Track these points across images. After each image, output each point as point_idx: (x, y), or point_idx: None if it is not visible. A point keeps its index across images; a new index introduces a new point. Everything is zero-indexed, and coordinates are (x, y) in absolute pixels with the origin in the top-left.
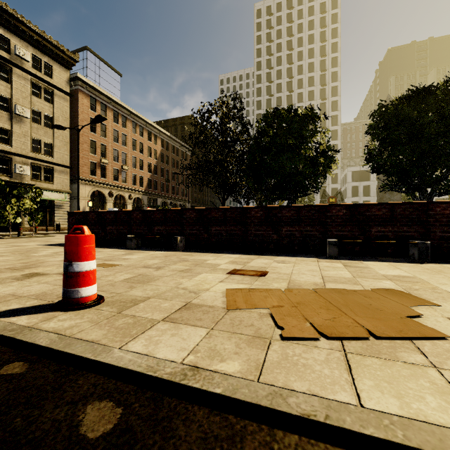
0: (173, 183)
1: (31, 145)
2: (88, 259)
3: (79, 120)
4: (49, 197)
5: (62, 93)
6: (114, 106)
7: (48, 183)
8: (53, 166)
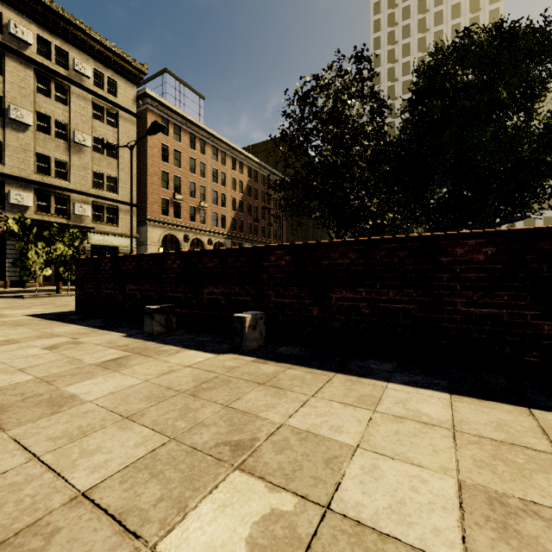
0: (263, 223)
1: (93, 180)
2: None
3: (148, 147)
4: (113, 243)
5: (129, 115)
6: (191, 128)
7: (112, 226)
8: (118, 205)
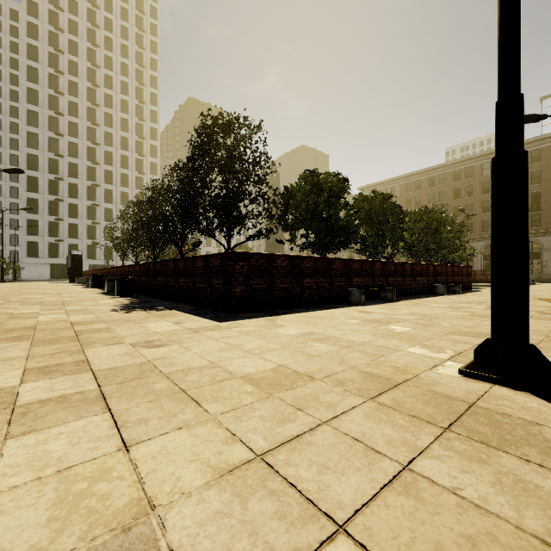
0: None
1: None
2: None
3: None
4: None
5: None
6: None
7: None
8: None
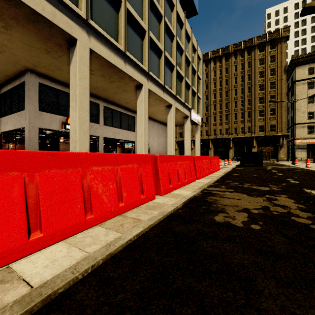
0: None
1: None
2: (308, 162)
3: None
4: None
5: None
6: None
7: None
8: None
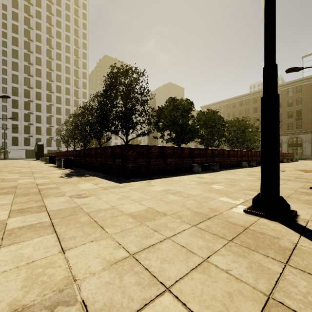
0: None
1: None
2: None
3: None
4: None
5: None
6: None
7: None
8: None
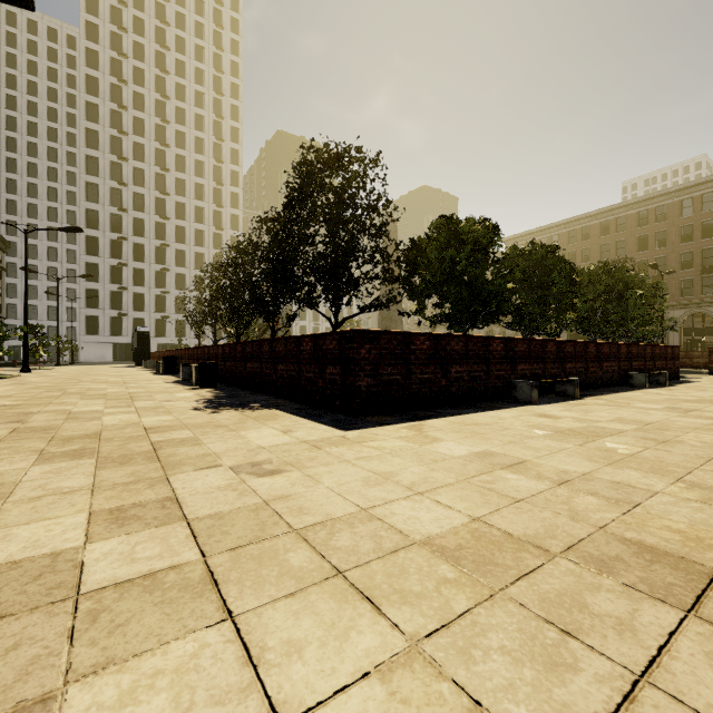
0: None
1: None
2: None
3: None
4: None
5: None
6: None
7: None
8: None
